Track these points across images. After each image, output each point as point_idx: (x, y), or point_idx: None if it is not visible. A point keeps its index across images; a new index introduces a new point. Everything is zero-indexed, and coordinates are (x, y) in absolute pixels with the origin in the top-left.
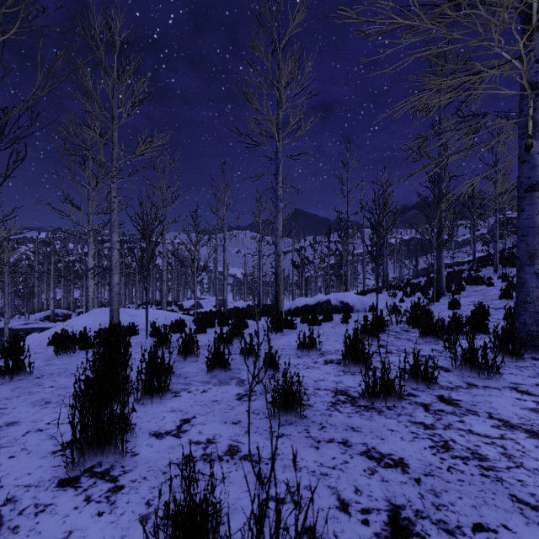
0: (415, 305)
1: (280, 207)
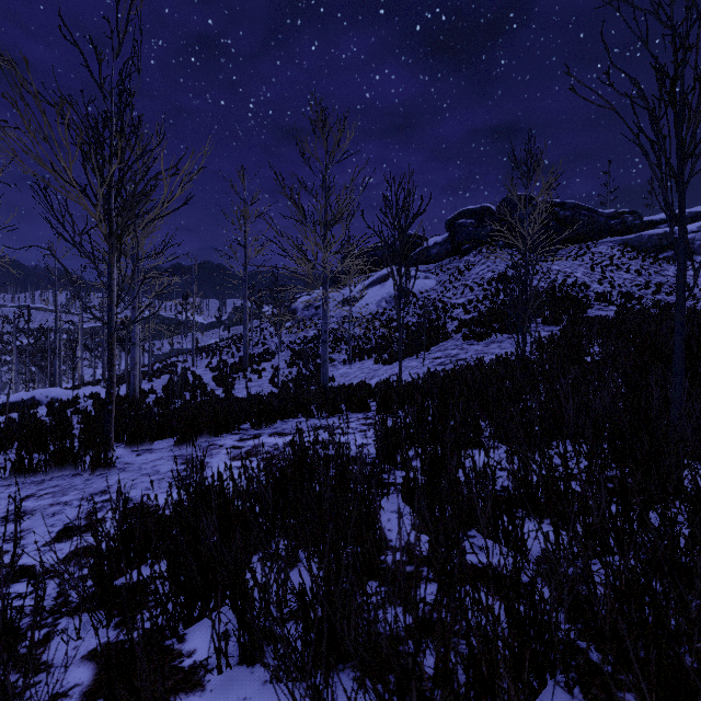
0: None
1: None
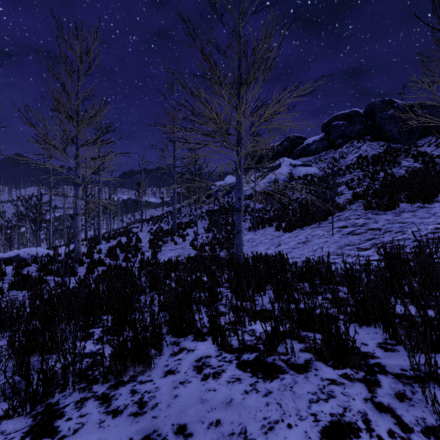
0: (72, 251)
1: None
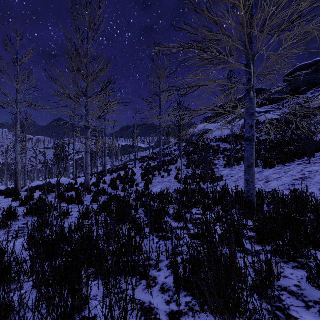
0: None
1: (18, 140)
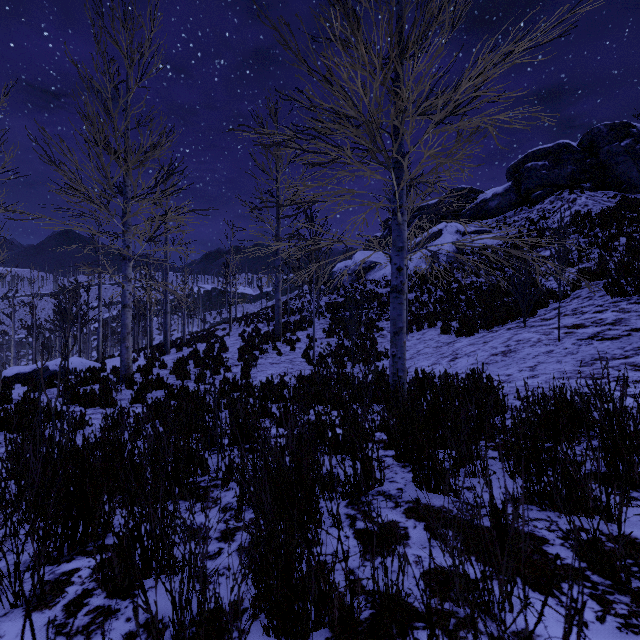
0: None
1: None
